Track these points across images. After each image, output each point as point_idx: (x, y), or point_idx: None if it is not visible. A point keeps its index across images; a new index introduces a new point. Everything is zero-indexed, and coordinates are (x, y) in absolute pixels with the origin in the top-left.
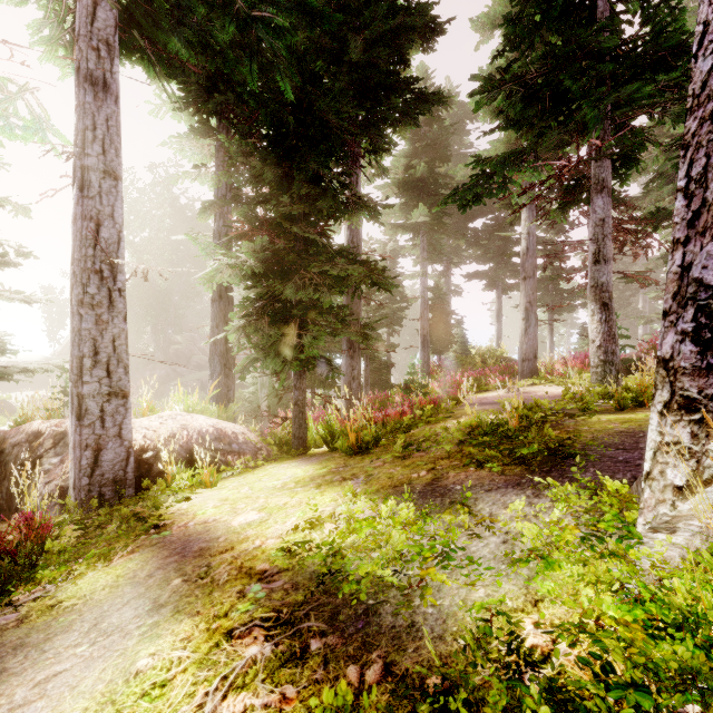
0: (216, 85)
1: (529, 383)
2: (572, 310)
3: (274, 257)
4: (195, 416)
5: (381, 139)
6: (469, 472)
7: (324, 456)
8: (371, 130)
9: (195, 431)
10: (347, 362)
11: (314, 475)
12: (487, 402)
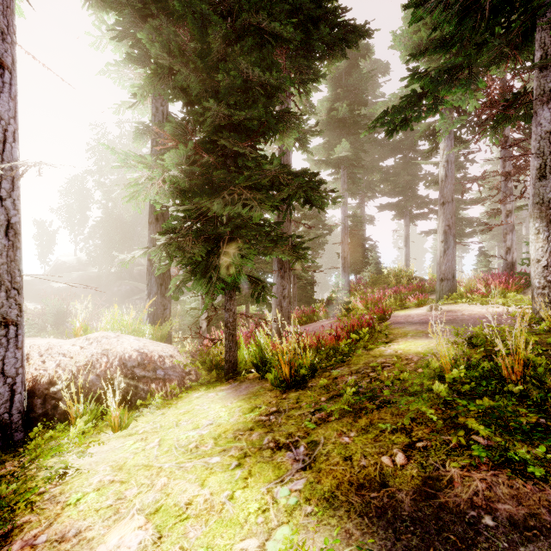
0: (152, 14)
1: (450, 302)
2: (471, 235)
3: (202, 173)
4: (123, 337)
5: (310, 71)
6: (486, 473)
7: (254, 385)
8: (301, 61)
9: (116, 357)
10: (277, 282)
11: (239, 426)
12: (415, 321)
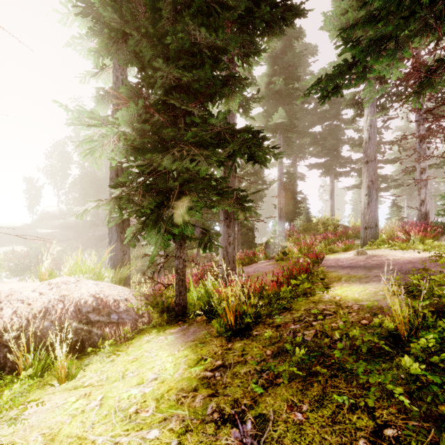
0: None
1: (374, 247)
2: (386, 190)
3: (154, 131)
4: (83, 282)
5: (252, 45)
6: None
7: (201, 329)
8: (244, 36)
9: (72, 303)
10: (224, 230)
11: (183, 384)
12: (345, 265)
